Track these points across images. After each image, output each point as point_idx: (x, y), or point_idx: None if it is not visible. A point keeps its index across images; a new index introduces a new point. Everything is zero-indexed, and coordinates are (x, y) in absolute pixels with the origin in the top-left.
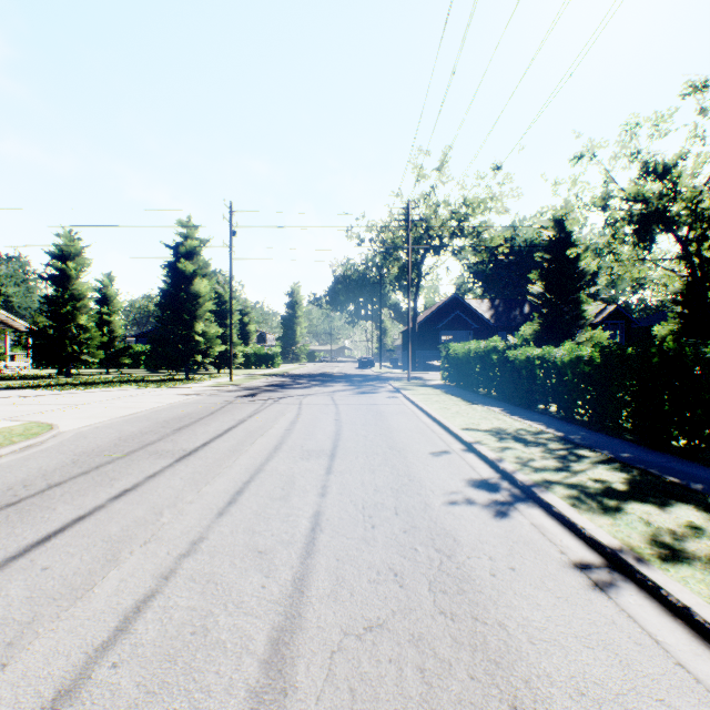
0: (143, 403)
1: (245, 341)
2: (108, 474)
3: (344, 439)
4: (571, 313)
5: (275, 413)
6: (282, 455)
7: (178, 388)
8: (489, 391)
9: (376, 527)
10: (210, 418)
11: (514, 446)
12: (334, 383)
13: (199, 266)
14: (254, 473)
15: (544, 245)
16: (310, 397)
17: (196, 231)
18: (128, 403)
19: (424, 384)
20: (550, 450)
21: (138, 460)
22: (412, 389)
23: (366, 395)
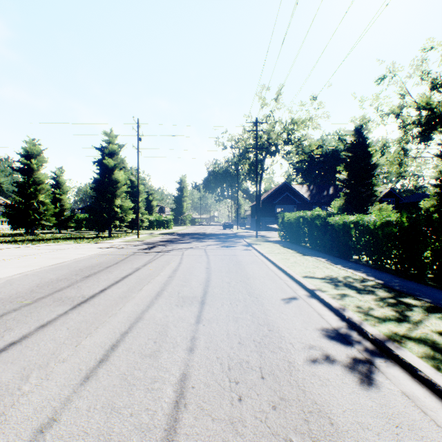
0: (71, 254)
1: (150, 211)
2: (6, 323)
3: (212, 286)
4: (366, 192)
5: (163, 262)
6: (161, 302)
7: (100, 243)
8: (314, 245)
9: (243, 400)
10: (114, 267)
11: (349, 293)
12: (207, 239)
13: (117, 162)
14: (134, 322)
15: (347, 147)
16: (189, 250)
17: (116, 139)
18: (60, 254)
19: (267, 240)
20: (381, 298)
21: (40, 308)
22: (259, 244)
23: (228, 248)
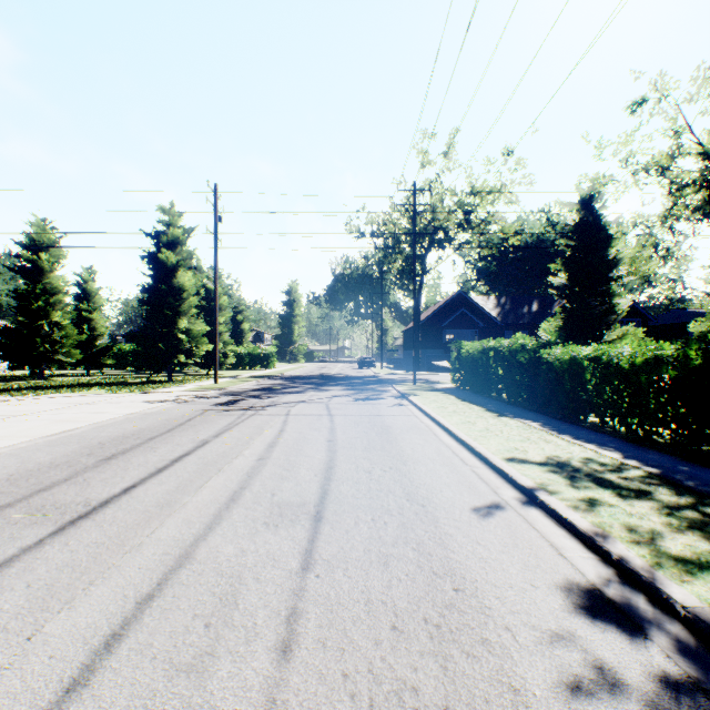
0: (93, 414)
1: (239, 340)
2: None
3: (338, 479)
4: (600, 307)
5: (252, 429)
6: (236, 516)
7: (151, 393)
8: (516, 398)
9: None
10: (162, 438)
11: (604, 498)
12: (331, 386)
13: (183, 257)
14: (172, 567)
15: (568, 231)
16: (300, 405)
17: (180, 218)
18: (74, 414)
19: (433, 388)
20: (670, 509)
21: None
22: (420, 395)
23: (368, 402)
